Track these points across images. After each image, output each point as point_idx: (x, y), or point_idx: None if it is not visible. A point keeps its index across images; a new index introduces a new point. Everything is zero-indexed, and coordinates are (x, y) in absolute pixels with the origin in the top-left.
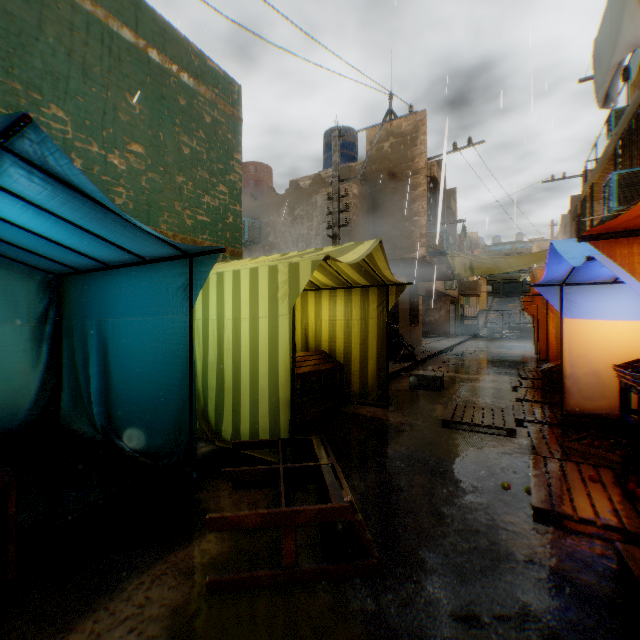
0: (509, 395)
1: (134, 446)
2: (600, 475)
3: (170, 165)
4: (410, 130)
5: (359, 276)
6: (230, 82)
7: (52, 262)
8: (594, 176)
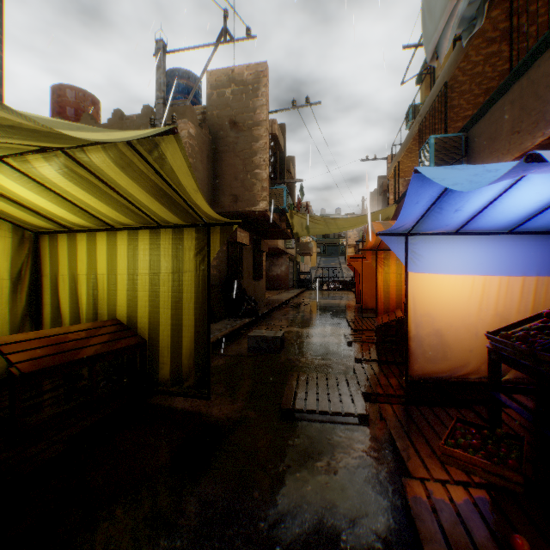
0: (346, 352)
1: None
2: (510, 515)
3: None
4: (252, 80)
5: (161, 206)
6: None
7: None
8: (401, 154)
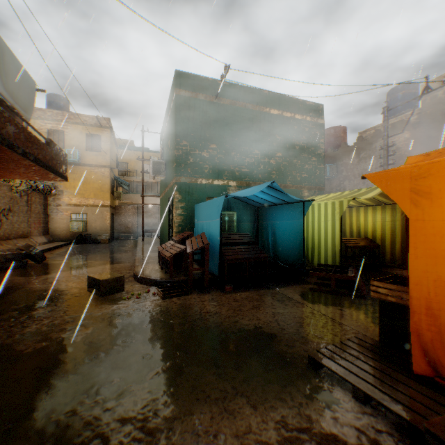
0: None
1: (284, 262)
2: None
3: (291, 156)
4: None
5: (385, 199)
6: (317, 106)
7: (259, 204)
8: None
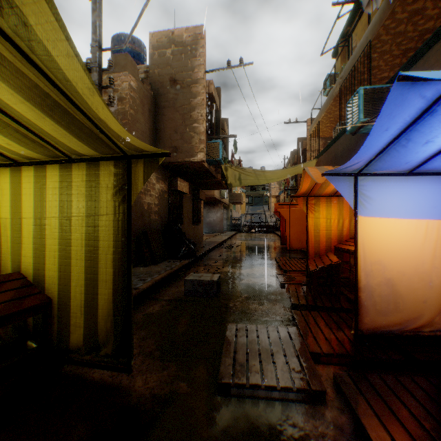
0: (281, 294)
1: None
2: None
3: None
4: (190, 41)
5: (56, 125)
6: None
7: None
8: (322, 115)
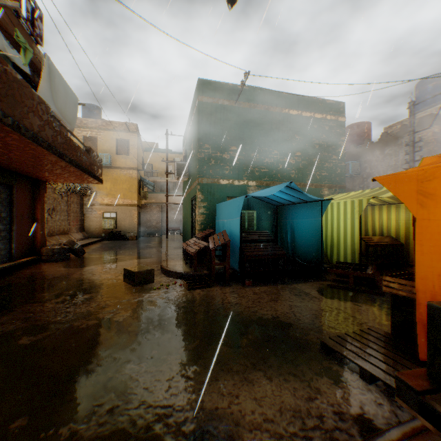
0: None
1: (303, 260)
2: None
3: (310, 155)
4: None
5: None
6: (338, 104)
7: (277, 203)
8: None
